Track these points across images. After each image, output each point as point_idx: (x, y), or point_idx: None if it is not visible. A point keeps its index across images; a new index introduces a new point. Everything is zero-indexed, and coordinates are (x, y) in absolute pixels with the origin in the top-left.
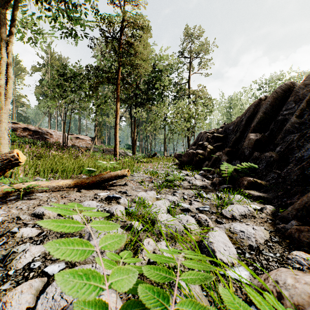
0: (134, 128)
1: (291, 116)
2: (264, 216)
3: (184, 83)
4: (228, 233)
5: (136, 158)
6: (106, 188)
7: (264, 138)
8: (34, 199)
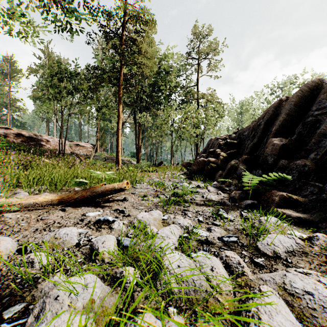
0: (138, 134)
1: (325, 117)
2: (319, 252)
3: (192, 86)
4: (284, 295)
5: (141, 167)
6: (99, 204)
7: (292, 143)
8: None
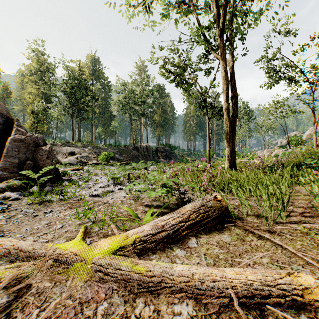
0: None
1: None
2: None
3: None
4: None
5: None
6: None
7: None
8: None
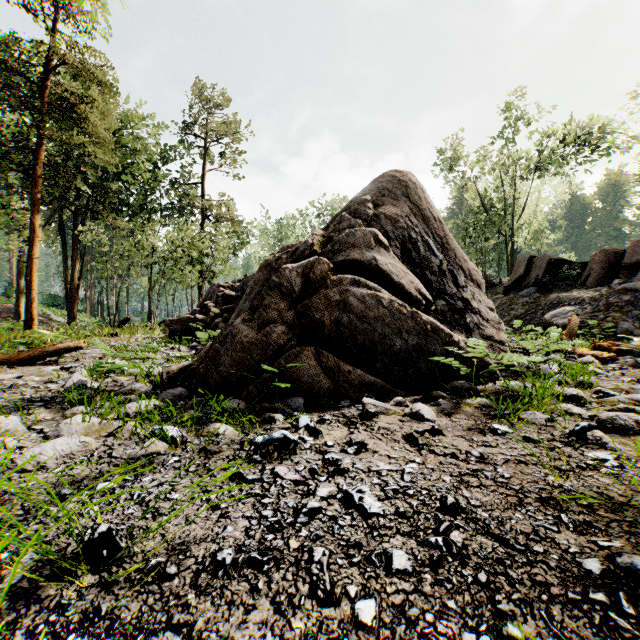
0: (73, 262)
1: None
2: None
3: (192, 183)
4: None
5: (84, 328)
6: (51, 364)
7: None
8: None
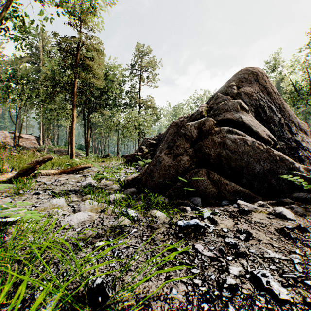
0: (88, 130)
1: None
2: None
3: (135, 92)
4: None
5: (91, 158)
6: (79, 174)
7: None
8: (44, 177)
